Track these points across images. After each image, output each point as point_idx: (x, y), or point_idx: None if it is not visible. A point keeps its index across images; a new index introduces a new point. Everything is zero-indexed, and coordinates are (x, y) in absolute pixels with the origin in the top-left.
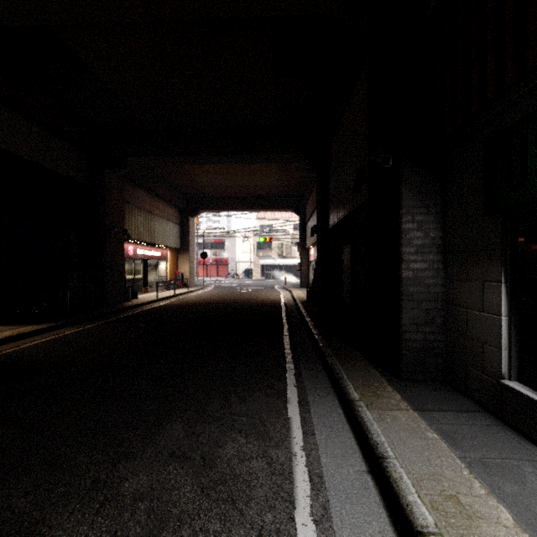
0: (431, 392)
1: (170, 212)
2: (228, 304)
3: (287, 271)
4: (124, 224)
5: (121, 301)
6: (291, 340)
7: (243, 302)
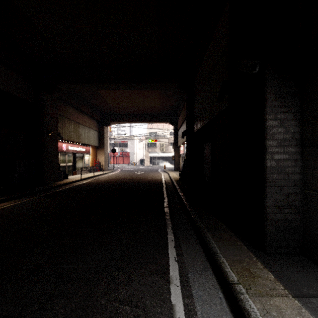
0: (298, 269)
1: (92, 123)
2: (127, 183)
3: (166, 160)
4: (59, 129)
5: (56, 181)
6: (170, 211)
7: (138, 181)
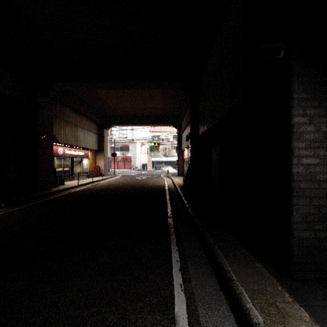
0: None
1: (91, 125)
2: (128, 189)
3: (169, 165)
4: (55, 132)
5: (50, 187)
6: (174, 222)
7: (139, 187)
